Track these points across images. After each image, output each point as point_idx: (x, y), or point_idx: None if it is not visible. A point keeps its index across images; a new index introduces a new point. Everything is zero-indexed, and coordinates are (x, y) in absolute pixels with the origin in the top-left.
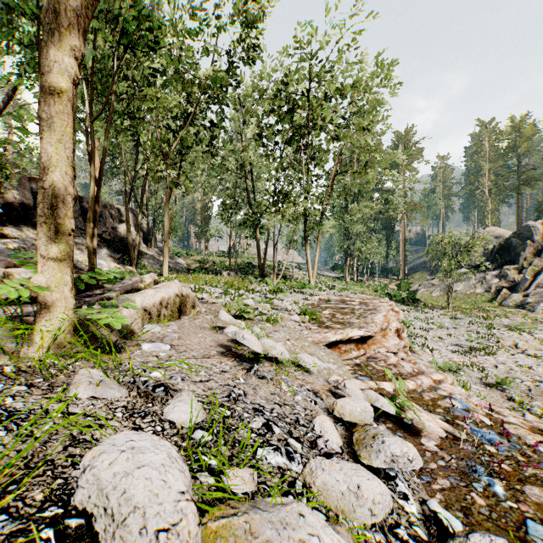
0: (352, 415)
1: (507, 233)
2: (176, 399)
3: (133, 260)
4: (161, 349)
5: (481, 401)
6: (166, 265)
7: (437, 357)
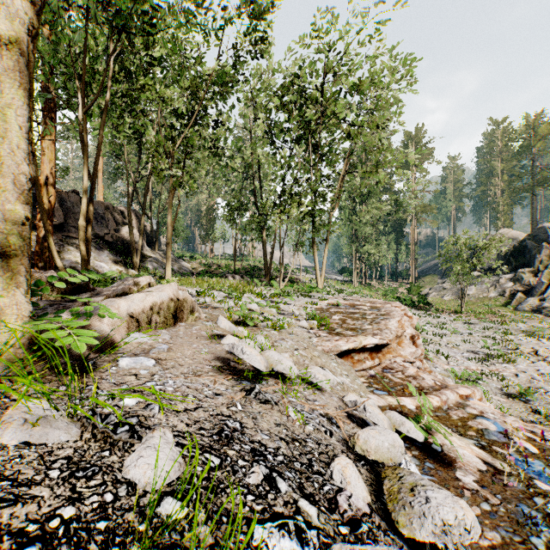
0: (378, 452)
1: (521, 235)
2: (143, 444)
3: (136, 262)
4: (143, 366)
5: (518, 422)
6: (169, 268)
7: (453, 365)
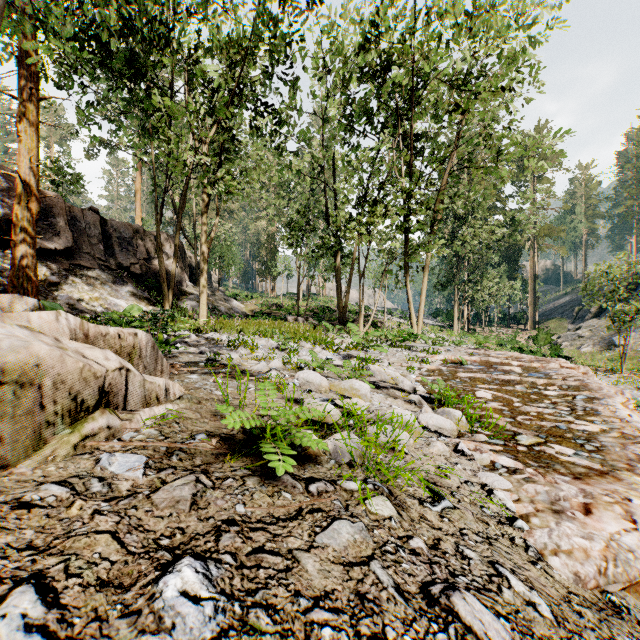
0: None
1: None
2: None
3: (167, 300)
4: None
5: None
6: (204, 306)
7: None
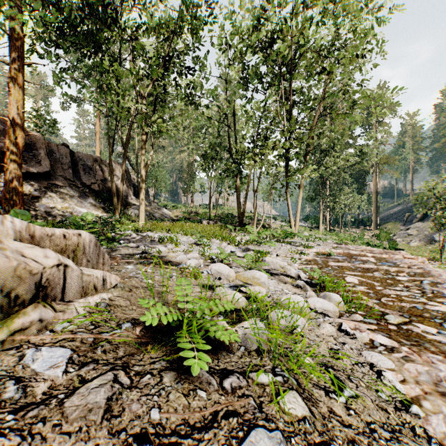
0: None
1: None
2: None
3: (117, 209)
4: None
5: None
6: (142, 213)
7: None
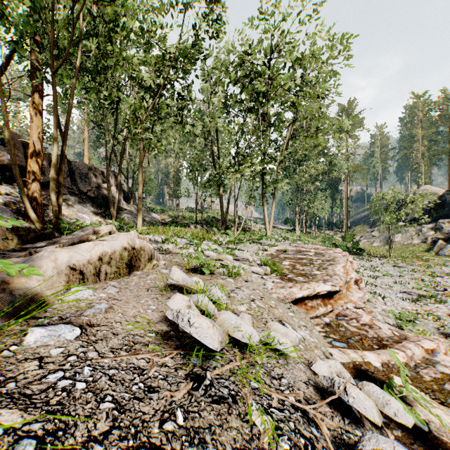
0: None
1: (440, 191)
2: None
3: (113, 214)
4: (60, 340)
5: None
6: (140, 219)
7: (389, 305)
